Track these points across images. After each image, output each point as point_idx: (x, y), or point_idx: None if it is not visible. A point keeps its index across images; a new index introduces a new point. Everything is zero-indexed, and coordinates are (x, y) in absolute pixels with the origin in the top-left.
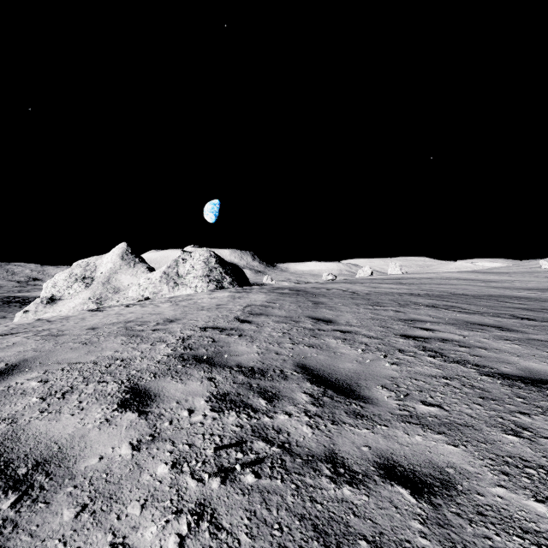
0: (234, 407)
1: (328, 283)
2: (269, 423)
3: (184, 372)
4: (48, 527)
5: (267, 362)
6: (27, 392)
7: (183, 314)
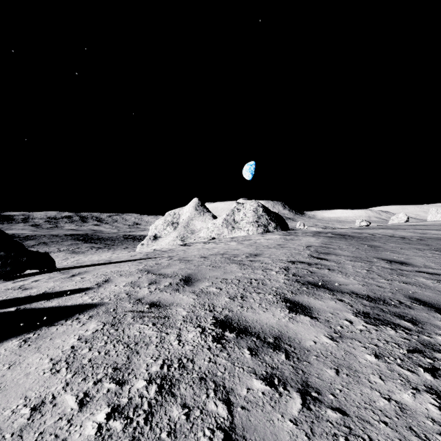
0: (384, 323)
1: (365, 229)
2: (432, 341)
3: (313, 293)
4: (324, 376)
5: (377, 293)
6: (217, 294)
7: (258, 251)
